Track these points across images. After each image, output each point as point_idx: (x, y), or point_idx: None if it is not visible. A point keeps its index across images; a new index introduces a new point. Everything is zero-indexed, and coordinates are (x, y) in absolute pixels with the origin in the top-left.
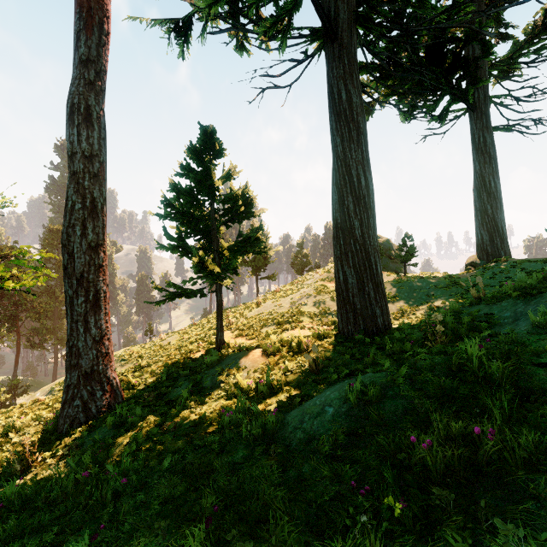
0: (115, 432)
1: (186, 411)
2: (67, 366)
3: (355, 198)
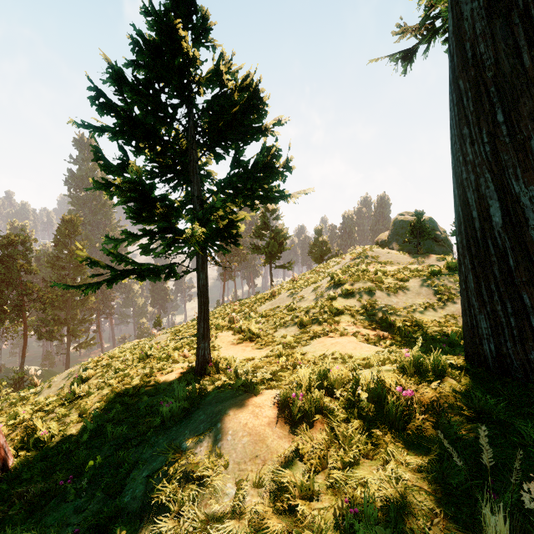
0: None
1: None
2: None
3: None
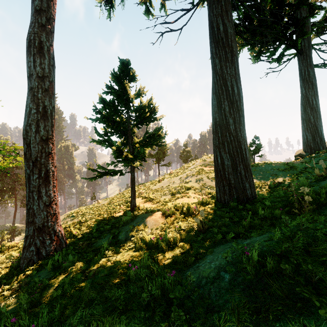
0: (52, 275)
1: (105, 259)
2: (26, 222)
3: (230, 102)
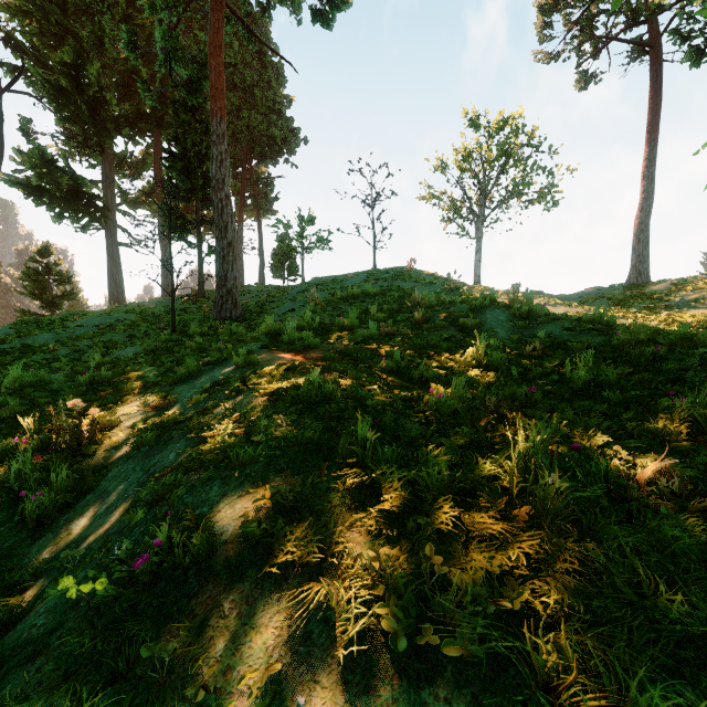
0: None
1: None
2: None
3: (115, 284)
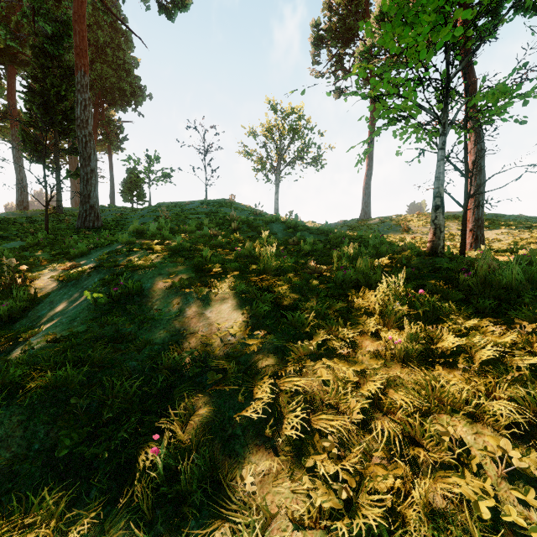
0: None
1: None
2: None
3: None
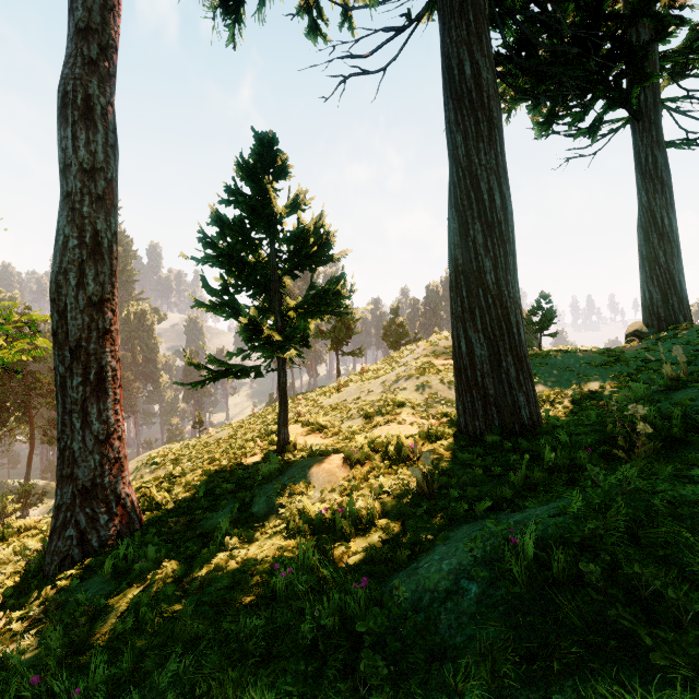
0: (113, 587)
1: (225, 554)
2: (58, 477)
3: (486, 226)
